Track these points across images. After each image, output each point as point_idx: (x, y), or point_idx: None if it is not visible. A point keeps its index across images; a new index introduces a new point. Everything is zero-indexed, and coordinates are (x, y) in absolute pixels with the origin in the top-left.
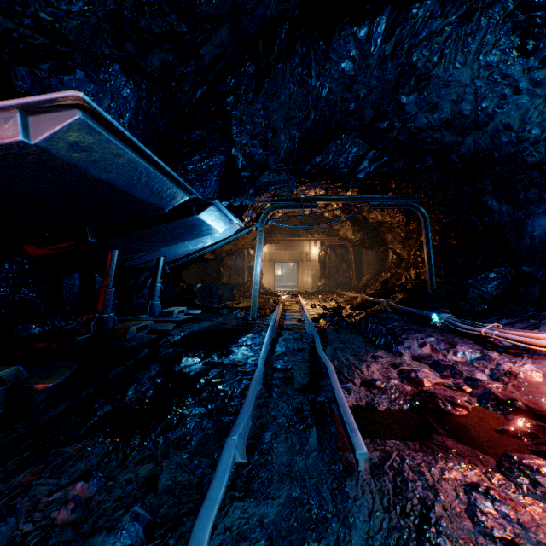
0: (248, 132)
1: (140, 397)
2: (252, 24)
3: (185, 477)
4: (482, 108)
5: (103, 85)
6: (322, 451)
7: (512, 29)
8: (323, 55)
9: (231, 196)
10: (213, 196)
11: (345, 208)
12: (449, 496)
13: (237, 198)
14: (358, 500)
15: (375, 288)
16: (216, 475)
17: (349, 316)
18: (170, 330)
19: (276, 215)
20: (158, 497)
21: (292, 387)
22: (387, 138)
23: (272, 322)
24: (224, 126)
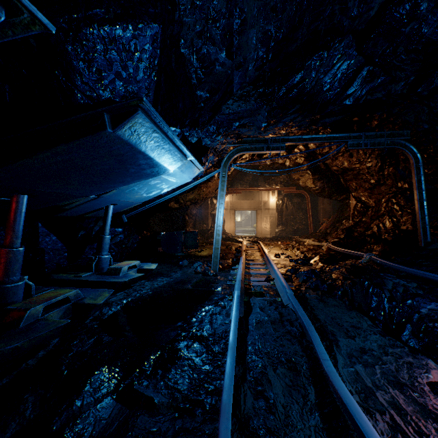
0: (203, 5)
1: None
2: None
3: None
4: None
5: None
6: None
7: None
8: None
9: (183, 122)
10: None
11: (308, 155)
12: None
13: (193, 131)
14: None
15: (338, 236)
16: None
17: (323, 272)
18: (99, 304)
19: (239, 162)
20: None
21: None
22: (402, 35)
23: (238, 289)
24: None
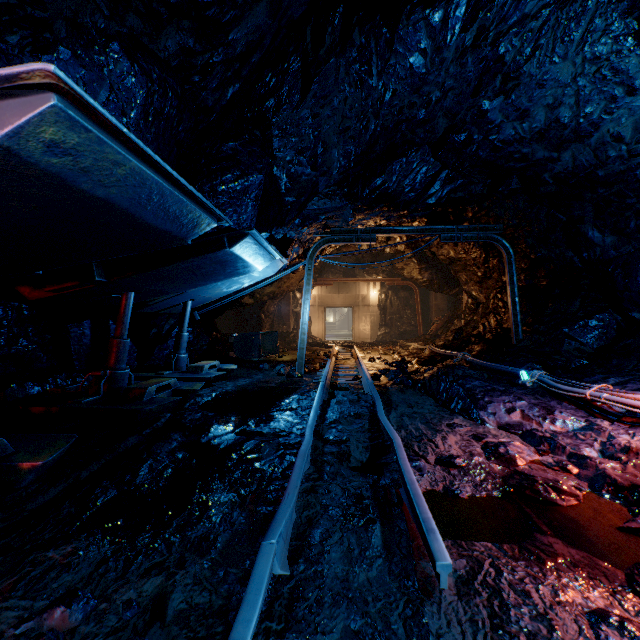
0: (293, 146)
1: (154, 479)
2: (297, 3)
3: (205, 597)
4: (585, 114)
5: (98, 71)
6: (389, 558)
7: (628, 9)
8: (387, 47)
9: (273, 226)
10: (250, 225)
11: (410, 242)
12: (569, 632)
13: (280, 229)
14: (443, 636)
15: (447, 338)
16: (245, 601)
17: (416, 373)
18: (197, 390)
19: (328, 250)
20: (165, 630)
21: (348, 465)
22: (464, 154)
23: (323, 381)
24: (263, 138)
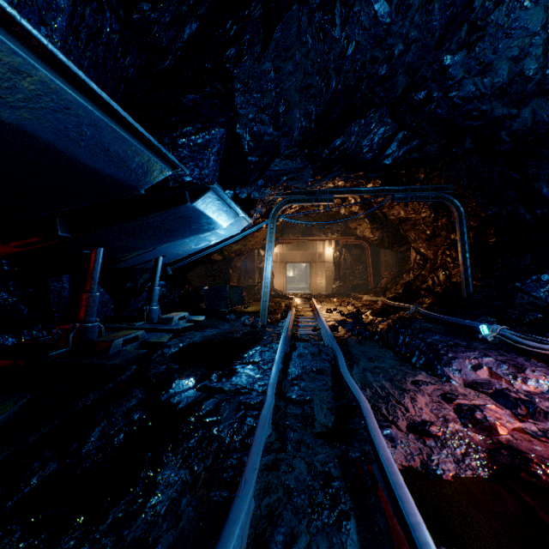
0: (255, 103)
1: (103, 448)
2: None
3: None
4: None
5: None
6: None
7: None
8: None
9: (236, 185)
10: (212, 180)
11: (363, 204)
12: None
13: (244, 188)
14: None
15: (397, 291)
16: None
17: (371, 324)
18: (164, 342)
19: (289, 211)
20: None
21: (312, 431)
22: (423, 113)
23: (284, 333)
24: (225, 91)
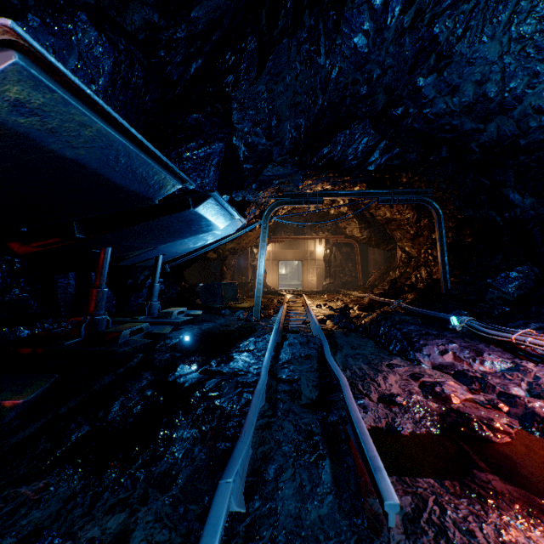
0: (250, 119)
1: (125, 415)
2: None
3: (165, 535)
4: (510, 89)
5: (67, 39)
6: (338, 495)
7: None
8: (334, 28)
9: (232, 190)
10: (212, 188)
11: (351, 205)
12: None
13: (239, 192)
14: None
15: (383, 288)
16: (201, 543)
17: (357, 318)
18: (167, 333)
19: (281, 212)
20: None
21: (299, 403)
22: (401, 126)
23: (276, 325)
24: (224, 110)
